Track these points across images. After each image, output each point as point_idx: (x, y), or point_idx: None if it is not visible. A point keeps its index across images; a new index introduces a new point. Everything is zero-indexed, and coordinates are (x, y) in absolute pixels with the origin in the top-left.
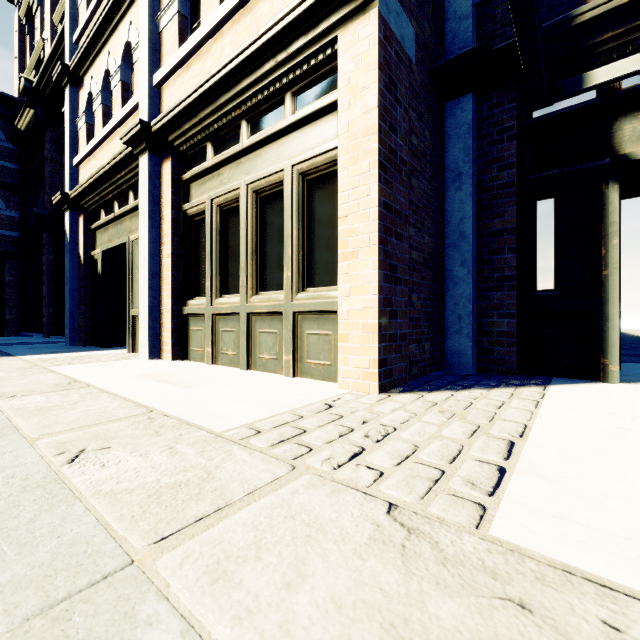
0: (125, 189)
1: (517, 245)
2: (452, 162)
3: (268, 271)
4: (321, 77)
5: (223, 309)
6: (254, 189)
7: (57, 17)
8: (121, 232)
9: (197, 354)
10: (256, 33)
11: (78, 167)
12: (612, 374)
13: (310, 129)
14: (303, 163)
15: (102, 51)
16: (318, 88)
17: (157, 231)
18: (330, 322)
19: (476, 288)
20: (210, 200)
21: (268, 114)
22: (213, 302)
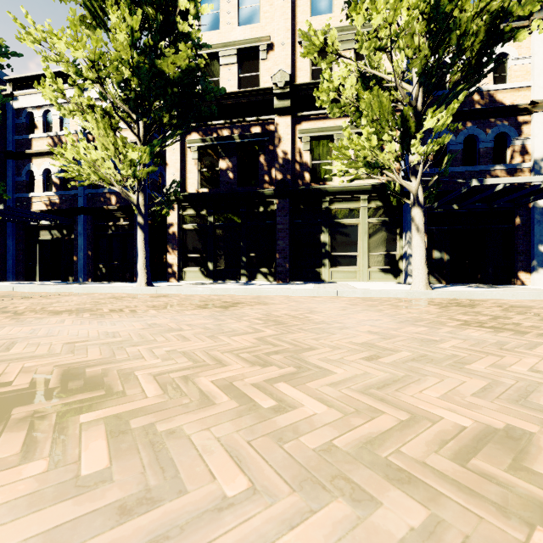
0: None
1: (25, 253)
2: (9, 232)
3: None
4: None
5: None
6: None
7: None
8: None
9: None
10: None
11: None
12: (37, 280)
13: None
14: None
15: None
16: None
17: None
18: None
19: (16, 262)
20: None
21: None
22: None
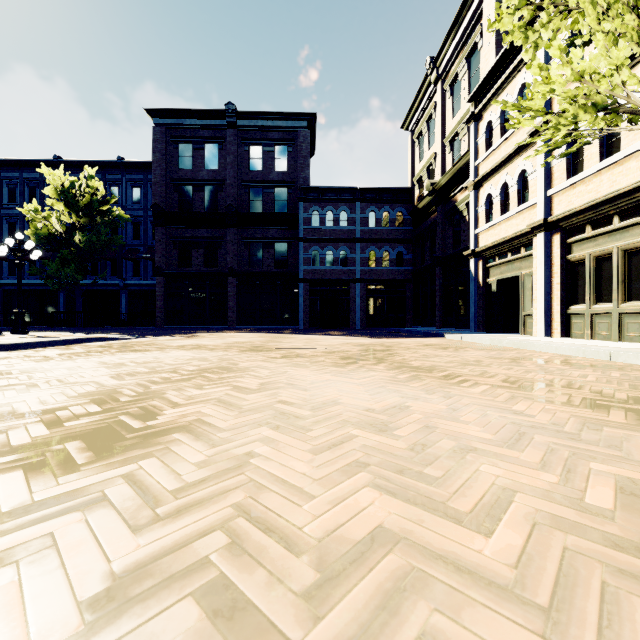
0: (518, 246)
1: None
2: None
3: (632, 291)
4: None
5: (599, 311)
6: (623, 249)
7: (446, 139)
8: (512, 269)
9: (577, 335)
10: (628, 184)
11: (477, 233)
12: None
13: None
14: None
15: (500, 172)
16: None
17: (548, 271)
18: None
19: None
20: (589, 254)
21: (633, 211)
22: (590, 307)
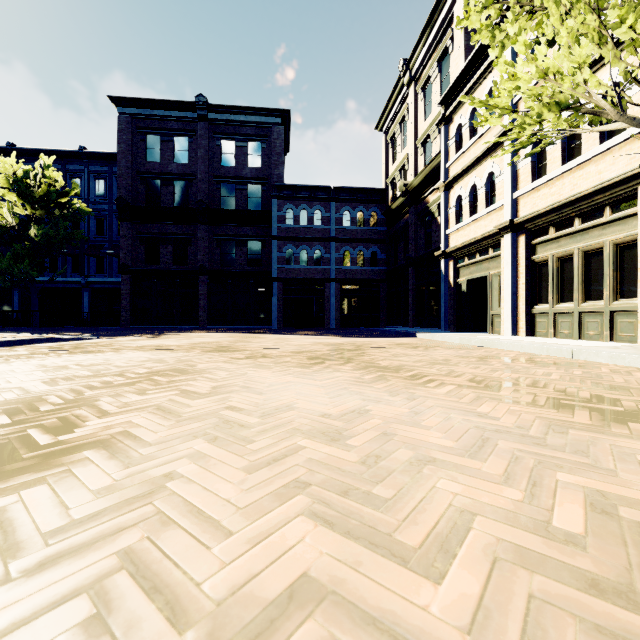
0: (486, 247)
1: None
2: None
3: (592, 291)
4: (628, 200)
5: (561, 310)
6: (583, 250)
7: (419, 141)
8: (480, 269)
9: (541, 333)
10: (588, 187)
11: (448, 234)
12: None
13: (621, 223)
14: (616, 240)
15: (469, 174)
16: (626, 204)
17: (514, 271)
18: (634, 315)
19: None
20: (552, 255)
21: (593, 214)
22: (553, 307)
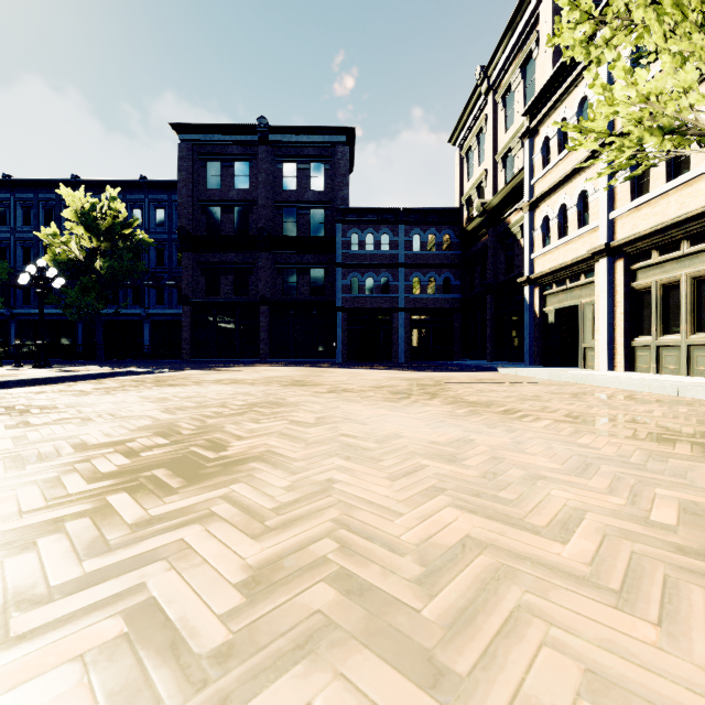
0: (578, 273)
1: None
2: None
3: (703, 321)
4: None
5: (666, 343)
6: (692, 277)
7: (498, 156)
8: (571, 297)
9: (642, 369)
10: (697, 207)
11: (533, 259)
12: None
13: None
14: None
15: (558, 192)
16: None
17: (611, 299)
18: None
19: None
20: (655, 282)
21: (703, 236)
22: (657, 339)
